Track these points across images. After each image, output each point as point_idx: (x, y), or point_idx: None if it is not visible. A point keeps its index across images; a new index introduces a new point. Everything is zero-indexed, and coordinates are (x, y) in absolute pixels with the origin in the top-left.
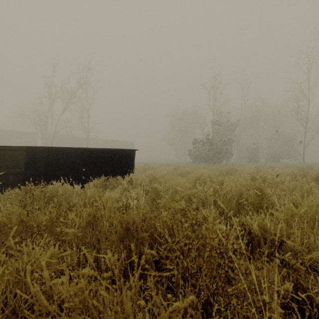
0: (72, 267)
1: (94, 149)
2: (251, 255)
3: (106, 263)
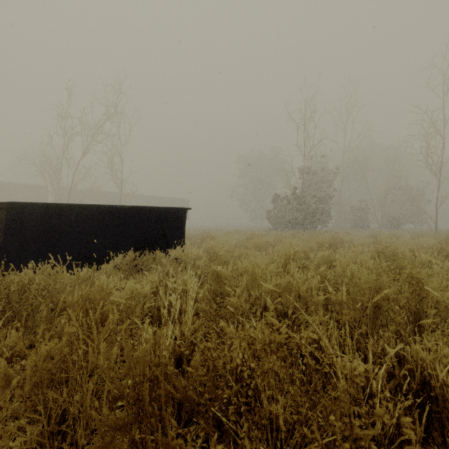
0: None
1: (121, 208)
2: (426, 432)
3: None
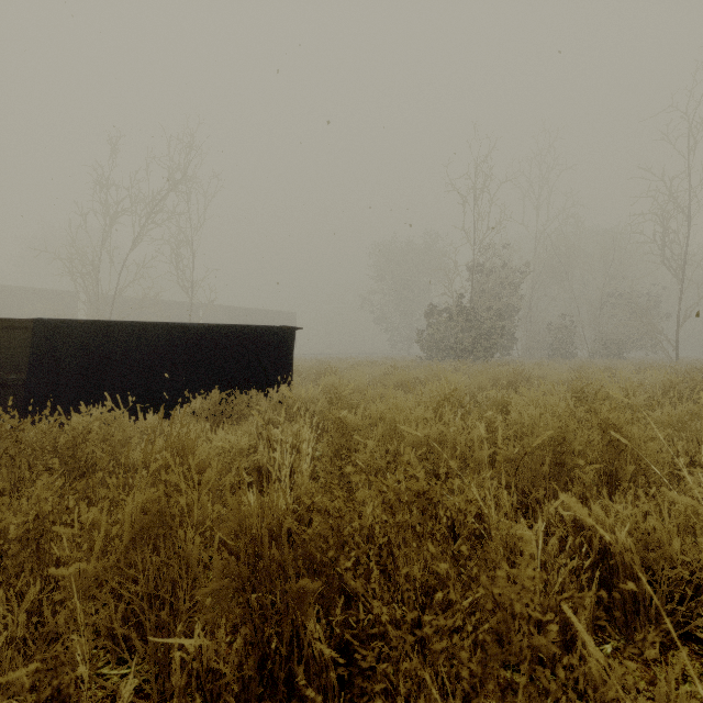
0: (63, 700)
1: (199, 327)
2: (608, 614)
3: (189, 665)
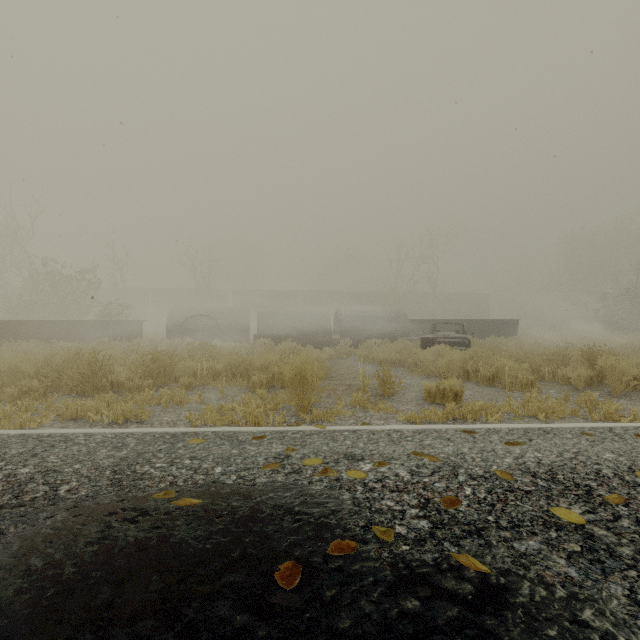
0: None
1: (491, 320)
2: None
3: None
